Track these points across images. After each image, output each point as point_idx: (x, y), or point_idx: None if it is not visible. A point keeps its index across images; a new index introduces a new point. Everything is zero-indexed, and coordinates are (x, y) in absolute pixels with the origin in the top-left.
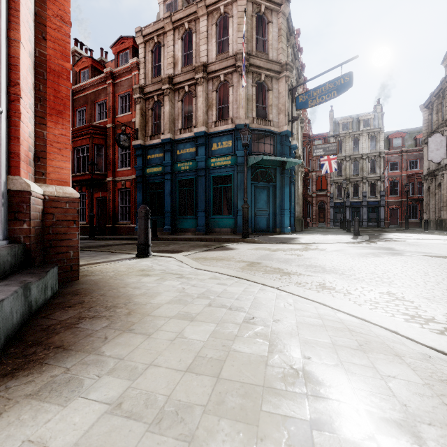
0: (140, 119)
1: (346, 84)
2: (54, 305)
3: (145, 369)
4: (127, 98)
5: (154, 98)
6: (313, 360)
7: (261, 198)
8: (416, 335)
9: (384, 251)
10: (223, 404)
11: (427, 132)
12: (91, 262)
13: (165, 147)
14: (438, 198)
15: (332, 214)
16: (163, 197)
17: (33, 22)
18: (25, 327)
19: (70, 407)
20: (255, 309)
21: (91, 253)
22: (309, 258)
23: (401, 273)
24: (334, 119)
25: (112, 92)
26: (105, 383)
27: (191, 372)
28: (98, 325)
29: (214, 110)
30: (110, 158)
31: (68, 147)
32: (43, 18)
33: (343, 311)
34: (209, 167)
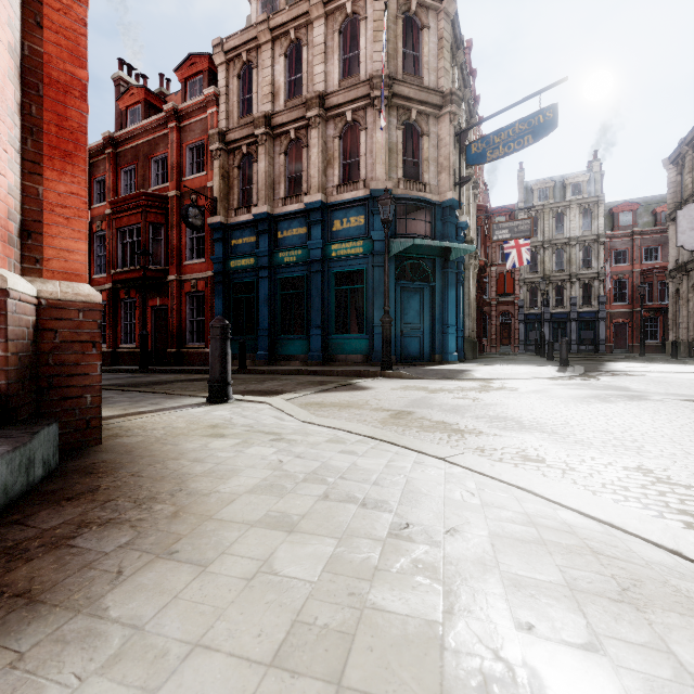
0: (220, 182)
1: (548, 124)
2: (42, 496)
3: (184, 657)
4: (200, 151)
5: (241, 149)
6: (540, 632)
7: (411, 307)
8: None
9: (615, 392)
10: None
11: (674, 202)
12: (130, 411)
13: (259, 226)
14: (693, 307)
15: (521, 332)
16: (255, 305)
17: None
18: None
19: None
20: (410, 504)
21: (135, 396)
22: (492, 404)
23: (655, 431)
24: (525, 182)
25: (177, 141)
26: None
27: (280, 668)
28: (112, 540)
29: (336, 167)
30: (174, 245)
31: (83, 214)
32: None
33: (569, 505)
34: (329, 257)
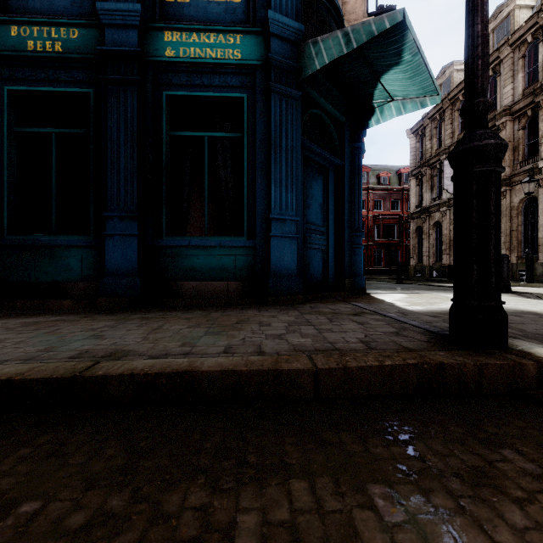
0: None
1: None
2: None
3: None
4: None
5: None
6: None
7: (314, 196)
8: None
9: None
10: None
11: (414, 162)
12: None
13: None
14: (433, 240)
15: None
16: None
17: None
18: None
19: None
20: None
21: None
22: None
23: None
24: None
25: None
26: None
27: None
28: None
29: None
30: None
31: None
32: None
33: None
34: (157, 57)
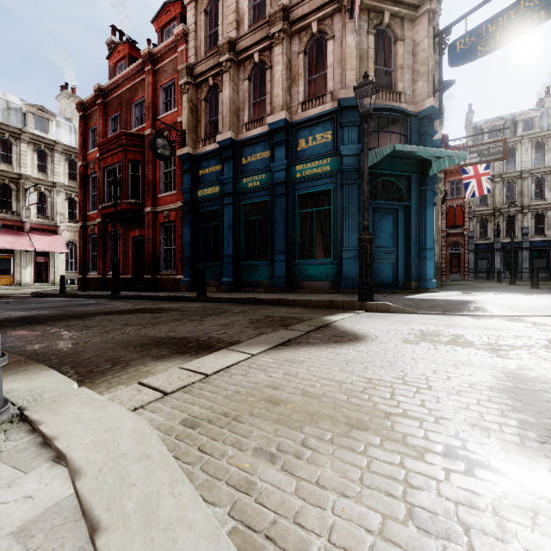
0: (189, 115)
1: None
2: None
3: None
4: (172, 90)
5: (208, 81)
6: None
7: (383, 229)
8: None
9: None
10: None
11: None
12: None
13: (223, 153)
14: None
15: (471, 260)
16: (221, 232)
17: None
18: None
19: None
20: None
21: None
22: None
23: None
24: (473, 123)
25: (152, 83)
26: None
27: None
28: None
29: (300, 83)
30: (149, 179)
31: None
32: None
33: None
34: (293, 179)
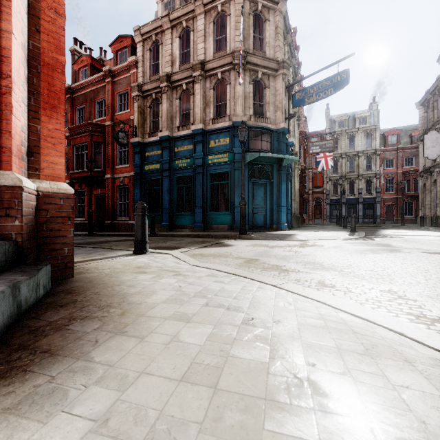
0: (139, 116)
1: (343, 82)
2: (45, 304)
3: (136, 377)
4: (125, 96)
5: (152, 95)
6: (318, 367)
7: (258, 195)
8: (424, 337)
9: (382, 247)
10: (221, 421)
11: (422, 129)
12: (87, 259)
13: (163, 144)
14: (434, 195)
15: (328, 210)
16: (161, 194)
17: (26, 14)
18: (13, 328)
19: (50, 424)
20: (254, 308)
21: (89, 250)
22: (306, 254)
23: (402, 270)
24: (330, 116)
25: (111, 90)
26: (91, 395)
27: (186, 382)
28: (90, 326)
29: (211, 107)
30: (109, 156)
31: (63, 141)
32: (37, 10)
33: (345, 310)
34: (207, 164)
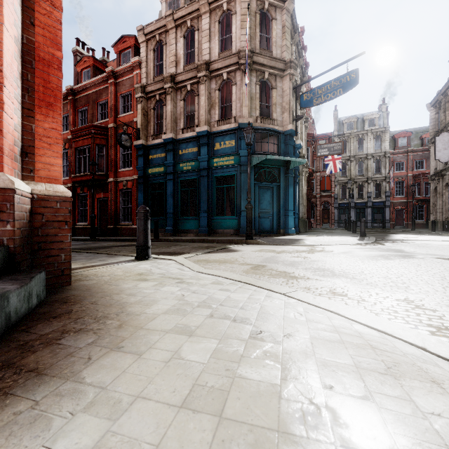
0: (142, 118)
1: (352, 82)
2: (38, 315)
3: (131, 403)
4: (129, 98)
5: (155, 97)
6: (337, 390)
7: (265, 199)
8: (448, 353)
9: (394, 253)
10: None
11: (433, 131)
12: (87, 265)
13: (167, 146)
14: (446, 199)
15: (336, 214)
16: (165, 197)
17: (19, 6)
18: None
19: None
20: (263, 320)
21: (89, 256)
22: (316, 260)
23: (417, 277)
24: (338, 118)
25: (114, 92)
26: (78, 425)
27: (186, 408)
28: (83, 340)
29: (216, 108)
30: (112, 159)
31: (59, 141)
32: (31, 2)
33: (360, 321)
34: (212, 167)
